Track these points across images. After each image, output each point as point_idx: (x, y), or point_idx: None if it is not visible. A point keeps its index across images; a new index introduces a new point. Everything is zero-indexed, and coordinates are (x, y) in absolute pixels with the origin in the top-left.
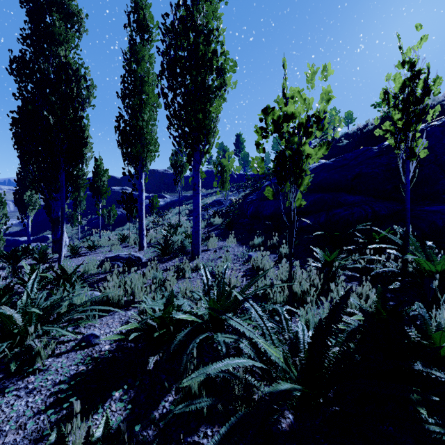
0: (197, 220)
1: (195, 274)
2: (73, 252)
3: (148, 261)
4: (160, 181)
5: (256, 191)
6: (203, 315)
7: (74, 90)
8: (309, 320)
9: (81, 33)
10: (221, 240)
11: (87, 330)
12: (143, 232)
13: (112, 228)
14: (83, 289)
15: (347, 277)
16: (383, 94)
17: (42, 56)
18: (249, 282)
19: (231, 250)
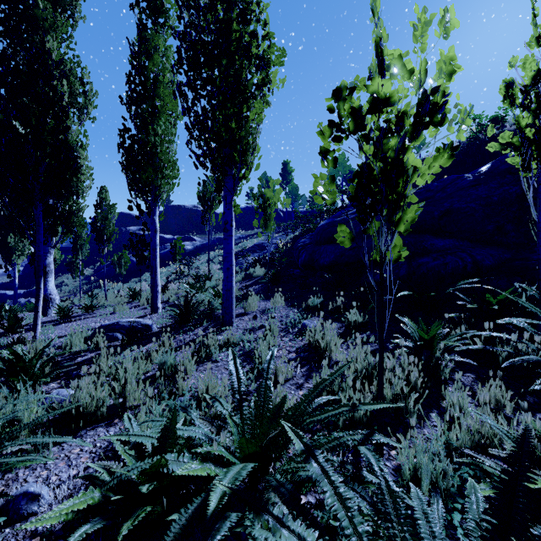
0: (229, 274)
1: (225, 356)
2: (62, 314)
3: (160, 331)
4: (188, 219)
5: (308, 233)
6: (229, 457)
7: (66, 96)
8: (420, 467)
9: (76, 20)
10: (263, 299)
11: (28, 475)
12: (157, 288)
13: (126, 279)
14: (28, 399)
15: (454, 363)
16: (505, 88)
17: (21, 49)
18: (310, 391)
19: (278, 315)
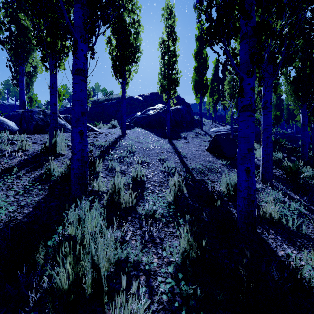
0: None
1: None
2: None
3: None
4: None
5: None
6: None
7: None
8: None
9: None
10: None
11: None
12: None
13: None
14: None
15: None
16: None
17: None
18: None
19: None
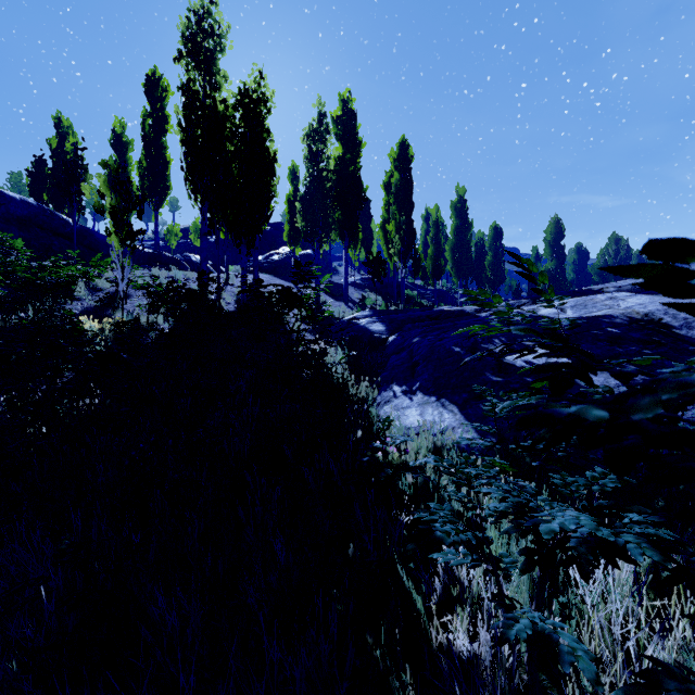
0: None
1: None
2: None
3: None
4: None
5: None
6: None
7: None
8: None
9: None
10: None
11: None
12: None
13: None
14: None
15: None
16: (191, 227)
17: None
18: None
19: None
